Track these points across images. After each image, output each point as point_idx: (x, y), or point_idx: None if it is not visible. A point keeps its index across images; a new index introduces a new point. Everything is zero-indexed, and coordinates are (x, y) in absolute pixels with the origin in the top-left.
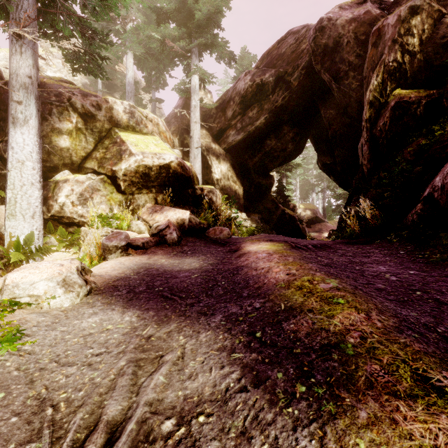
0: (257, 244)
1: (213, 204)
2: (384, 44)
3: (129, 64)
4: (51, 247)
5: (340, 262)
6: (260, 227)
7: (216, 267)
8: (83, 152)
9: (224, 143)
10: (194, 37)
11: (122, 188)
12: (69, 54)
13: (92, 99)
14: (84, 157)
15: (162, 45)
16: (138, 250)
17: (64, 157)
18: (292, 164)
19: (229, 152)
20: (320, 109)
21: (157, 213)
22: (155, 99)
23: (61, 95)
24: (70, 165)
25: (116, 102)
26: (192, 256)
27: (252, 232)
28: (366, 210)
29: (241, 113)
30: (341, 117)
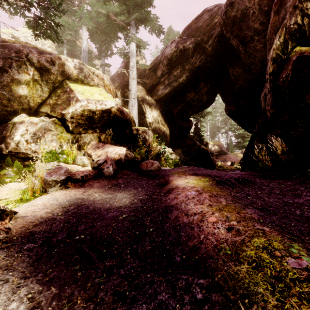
0: (183, 178)
1: (146, 142)
2: (286, 11)
3: (83, 36)
4: (7, 178)
5: (274, 204)
6: (182, 159)
7: (145, 205)
8: (39, 99)
9: (155, 95)
10: (132, 13)
11: (70, 129)
12: (30, 21)
13: (46, 56)
14: (40, 103)
15: (107, 20)
16: (77, 183)
17: (22, 103)
18: (205, 112)
19: (159, 103)
20: (229, 69)
21: (99, 149)
22: (104, 64)
23: (20, 52)
24: (28, 110)
25: (68, 59)
26: (124, 190)
27: (176, 163)
28: (278, 147)
29: (168, 72)
30: (246, 74)
